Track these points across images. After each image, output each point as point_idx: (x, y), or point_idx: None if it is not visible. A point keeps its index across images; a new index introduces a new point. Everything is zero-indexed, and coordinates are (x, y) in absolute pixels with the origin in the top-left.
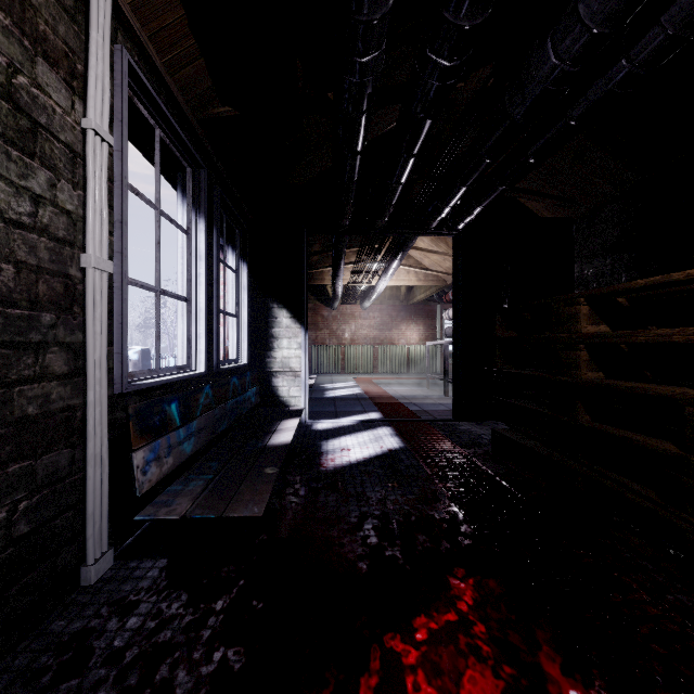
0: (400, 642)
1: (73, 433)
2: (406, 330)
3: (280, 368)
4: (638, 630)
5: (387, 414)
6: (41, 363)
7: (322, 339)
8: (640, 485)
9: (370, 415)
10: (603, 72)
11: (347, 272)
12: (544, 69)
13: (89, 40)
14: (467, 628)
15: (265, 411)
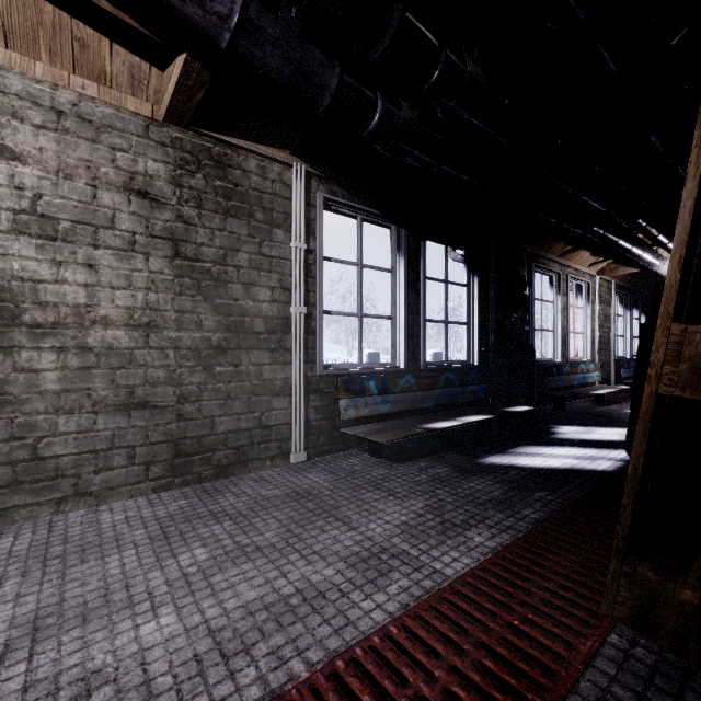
0: None
1: (609, 365)
2: None
3: None
4: None
5: None
6: (606, 353)
7: None
8: None
9: None
10: None
11: None
12: None
13: (611, 296)
14: None
15: None
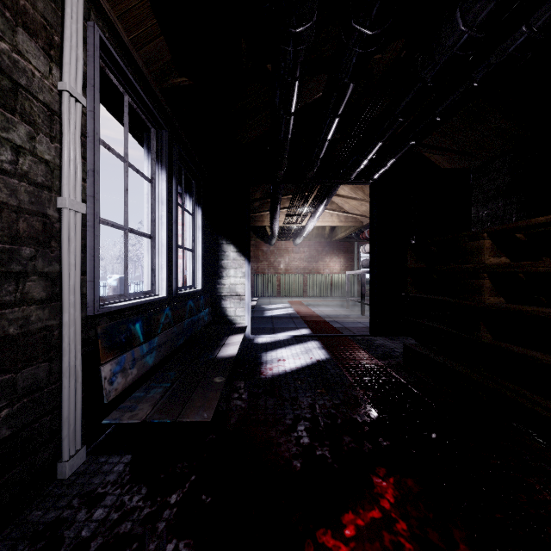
0: (331, 538)
1: (50, 349)
2: (329, 262)
3: (228, 292)
4: (545, 531)
5: (315, 330)
6: (21, 290)
7: (262, 269)
8: (538, 396)
9: (301, 331)
10: (504, 38)
11: (282, 215)
12: (453, 37)
13: (64, 15)
14: (390, 525)
15: (215, 328)
